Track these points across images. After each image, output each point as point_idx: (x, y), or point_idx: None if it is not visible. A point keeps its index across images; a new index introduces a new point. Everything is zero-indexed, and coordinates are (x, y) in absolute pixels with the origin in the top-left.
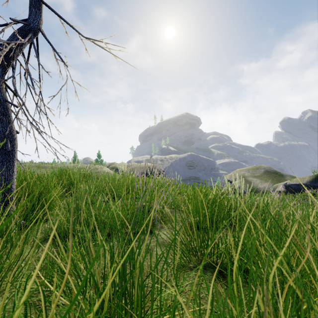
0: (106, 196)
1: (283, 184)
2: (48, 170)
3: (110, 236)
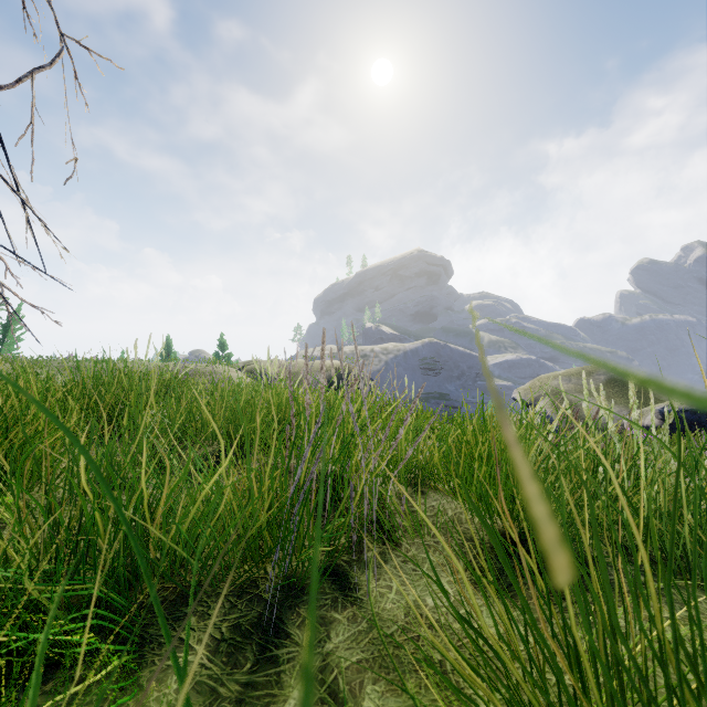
0: (211, 442)
1: (657, 410)
2: (67, 371)
3: (186, 605)
